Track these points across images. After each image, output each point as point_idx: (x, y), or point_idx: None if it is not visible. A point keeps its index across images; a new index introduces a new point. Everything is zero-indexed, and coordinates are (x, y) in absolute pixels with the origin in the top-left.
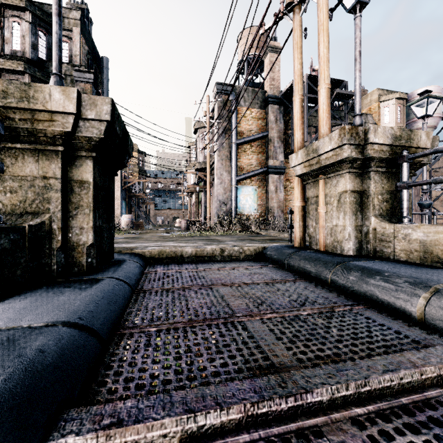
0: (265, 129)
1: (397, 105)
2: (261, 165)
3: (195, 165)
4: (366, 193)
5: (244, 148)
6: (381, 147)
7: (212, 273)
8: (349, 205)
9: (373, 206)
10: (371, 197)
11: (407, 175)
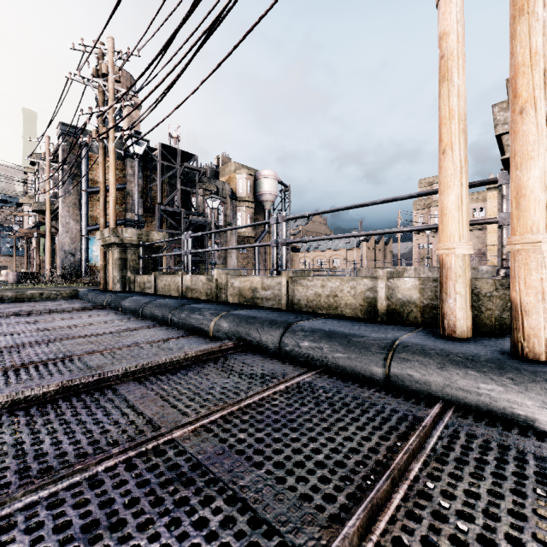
0: (124, 180)
1: (248, 179)
2: (120, 216)
3: (33, 205)
4: (128, 260)
5: (98, 197)
6: (131, 239)
7: (26, 304)
8: (118, 266)
9: (130, 266)
10: (129, 262)
11: (142, 253)
